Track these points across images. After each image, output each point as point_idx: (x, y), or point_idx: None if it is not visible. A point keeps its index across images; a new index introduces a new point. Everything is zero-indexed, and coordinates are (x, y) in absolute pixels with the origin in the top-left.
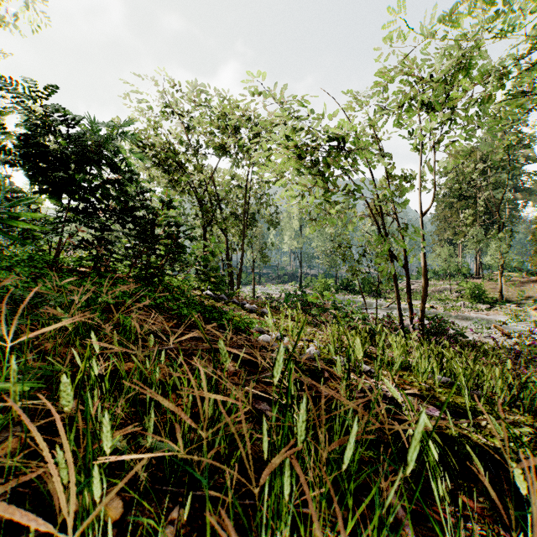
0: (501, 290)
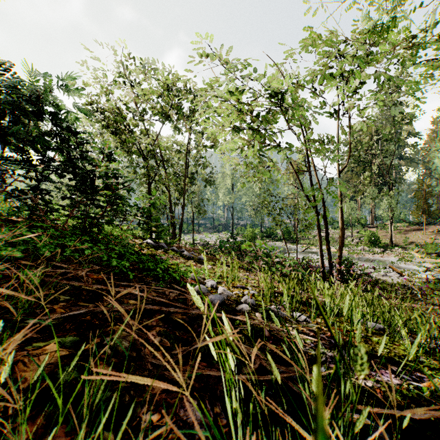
0: (391, 237)
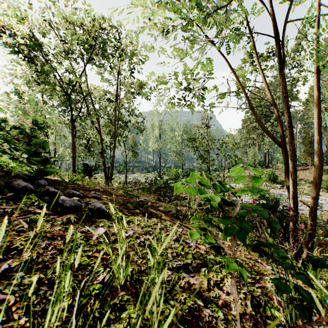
0: None
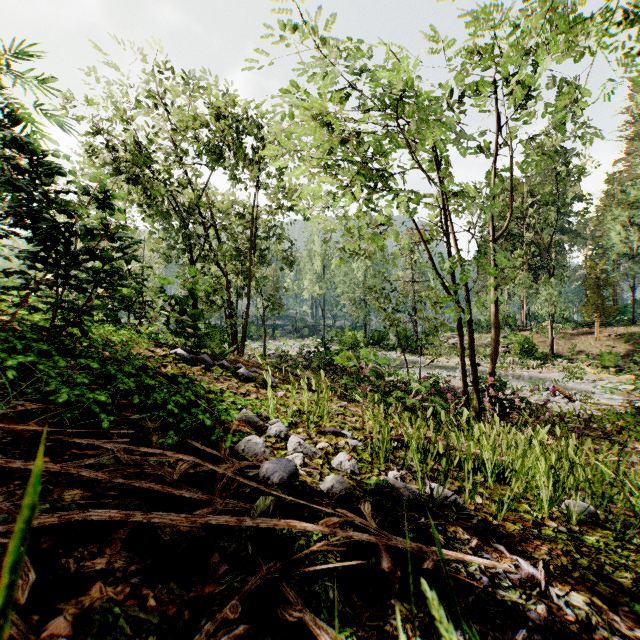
0: (552, 344)
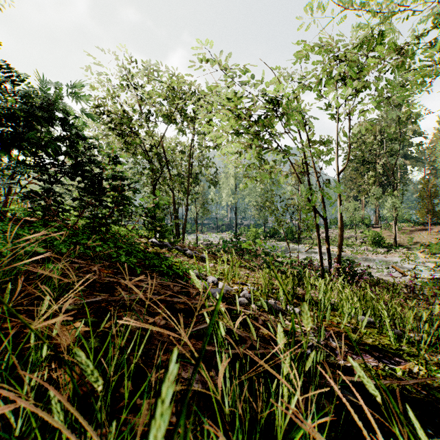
0: (395, 237)
